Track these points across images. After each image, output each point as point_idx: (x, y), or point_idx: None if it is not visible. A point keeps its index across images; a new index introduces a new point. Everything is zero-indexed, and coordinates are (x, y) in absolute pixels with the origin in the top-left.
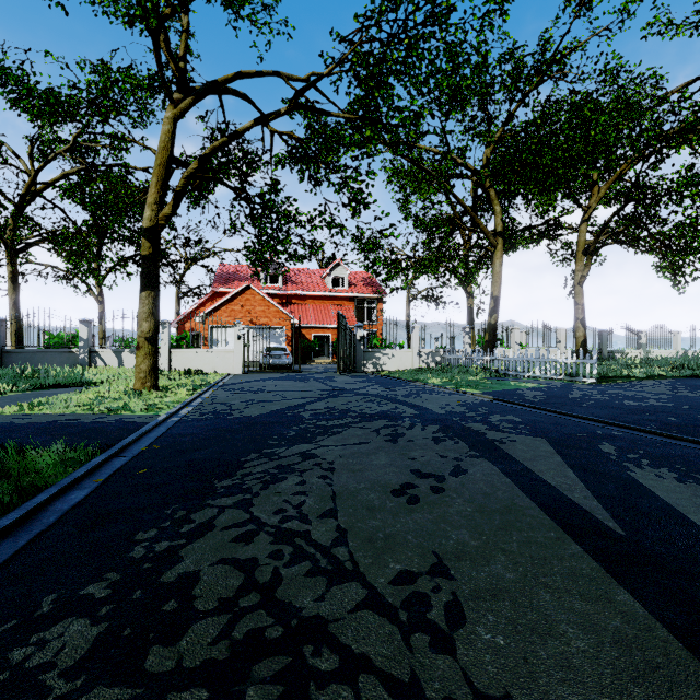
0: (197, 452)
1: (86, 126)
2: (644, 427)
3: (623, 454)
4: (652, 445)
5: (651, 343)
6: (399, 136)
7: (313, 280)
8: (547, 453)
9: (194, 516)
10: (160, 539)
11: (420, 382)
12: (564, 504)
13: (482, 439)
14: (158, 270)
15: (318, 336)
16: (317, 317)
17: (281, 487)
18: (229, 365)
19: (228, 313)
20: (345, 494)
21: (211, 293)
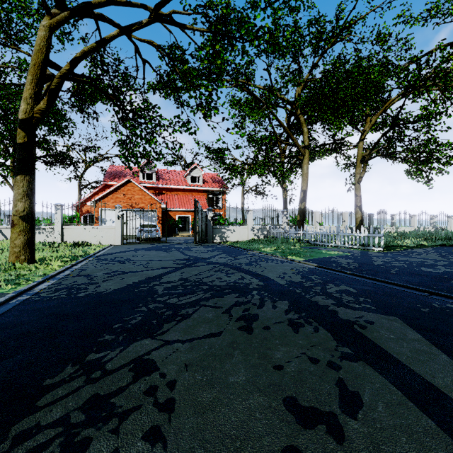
0: None
1: None
2: None
3: None
4: None
5: (399, 222)
6: (244, 46)
7: (178, 178)
8: (422, 344)
9: None
10: None
11: (256, 251)
12: None
13: (339, 320)
14: (33, 157)
15: (182, 217)
16: (180, 204)
17: None
18: (111, 238)
19: (113, 199)
20: None
21: (102, 185)
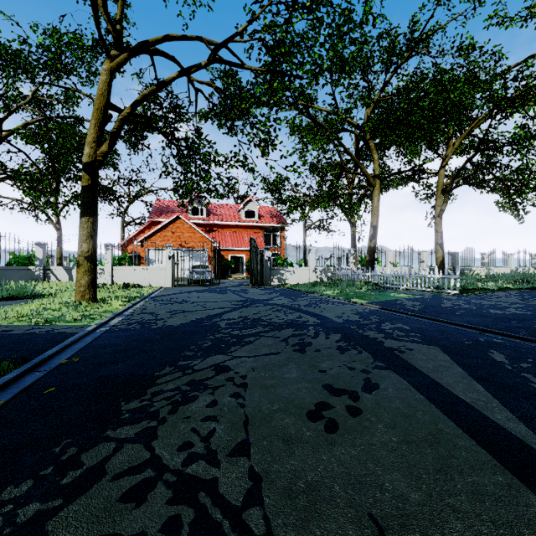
0: (113, 365)
1: (35, 76)
2: (518, 334)
3: (516, 363)
4: (535, 353)
5: (491, 263)
6: (302, 85)
7: (230, 213)
8: (446, 363)
9: (84, 457)
10: (29, 499)
11: (317, 293)
12: (492, 430)
13: (382, 347)
14: (96, 199)
15: (235, 257)
16: (234, 242)
17: (191, 409)
18: (161, 280)
19: (161, 238)
20: (258, 419)
21: (149, 222)
